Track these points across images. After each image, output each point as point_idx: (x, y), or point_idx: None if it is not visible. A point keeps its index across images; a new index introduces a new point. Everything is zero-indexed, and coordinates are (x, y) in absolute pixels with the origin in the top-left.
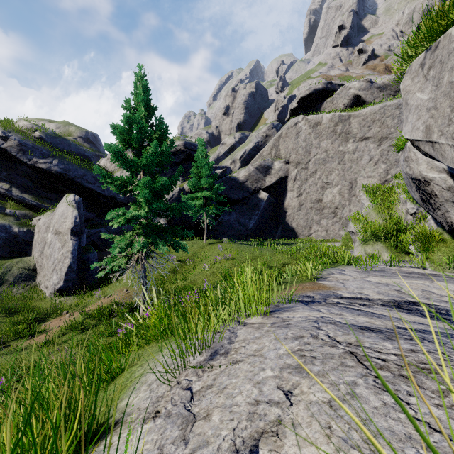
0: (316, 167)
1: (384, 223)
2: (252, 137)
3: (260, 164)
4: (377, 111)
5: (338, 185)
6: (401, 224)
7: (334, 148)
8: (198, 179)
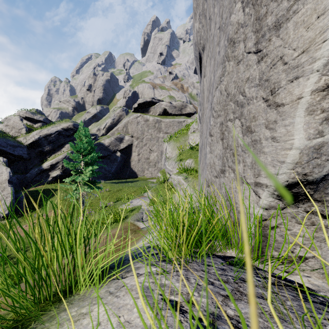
0: (146, 141)
1: None
2: (110, 115)
3: (118, 137)
4: (171, 122)
5: (156, 152)
6: None
7: (155, 134)
8: None
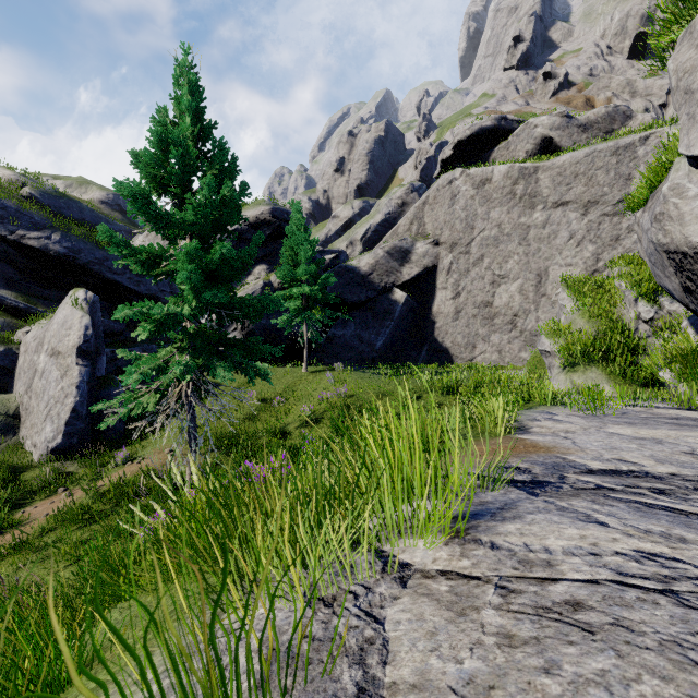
0: (482, 250)
1: (601, 337)
2: (380, 205)
3: (394, 247)
4: (580, 160)
5: (517, 279)
6: (629, 338)
7: (512, 220)
8: (293, 267)
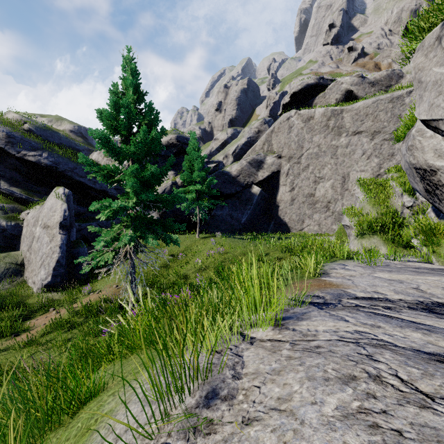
0: (308, 161)
1: (380, 217)
2: (244, 132)
3: (253, 159)
4: (369, 105)
5: (330, 179)
6: (397, 217)
7: (327, 142)
8: (190, 173)
